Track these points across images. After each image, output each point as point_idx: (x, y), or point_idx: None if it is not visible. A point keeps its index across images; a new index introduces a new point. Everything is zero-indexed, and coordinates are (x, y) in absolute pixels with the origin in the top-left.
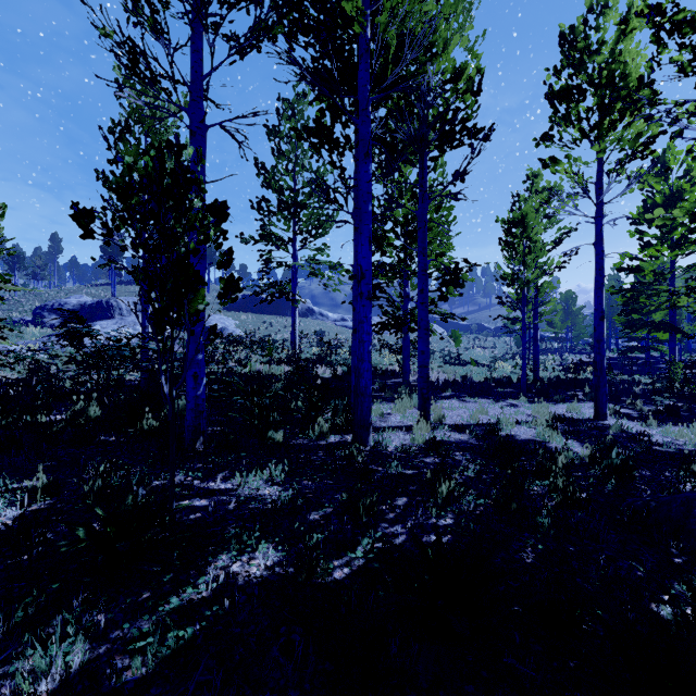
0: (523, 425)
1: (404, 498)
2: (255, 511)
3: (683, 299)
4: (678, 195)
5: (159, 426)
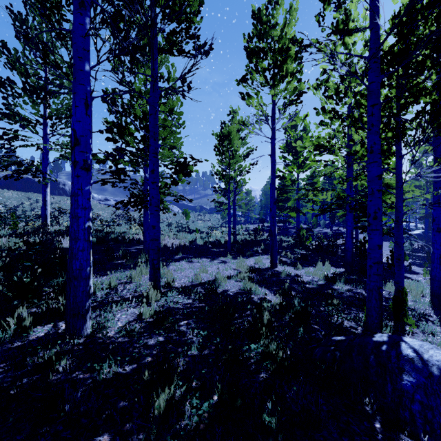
0: (232, 279)
1: (104, 437)
2: None
3: (309, 194)
4: (300, 139)
5: None
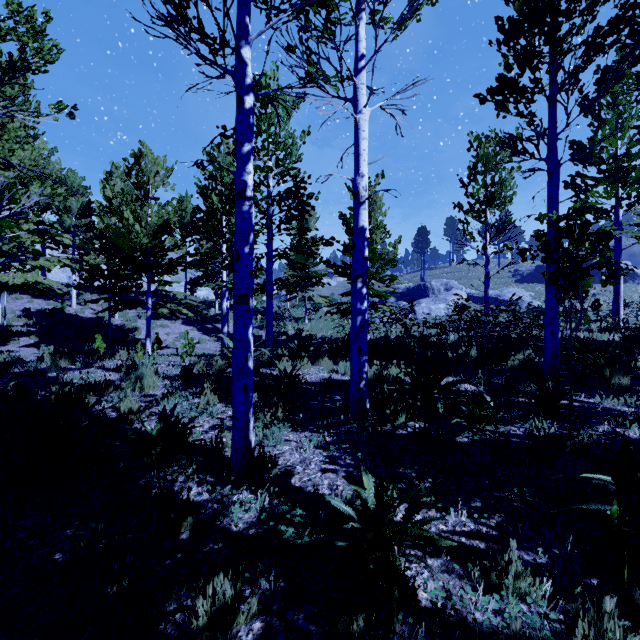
0: None
1: None
2: (619, 415)
3: None
4: None
5: (523, 364)
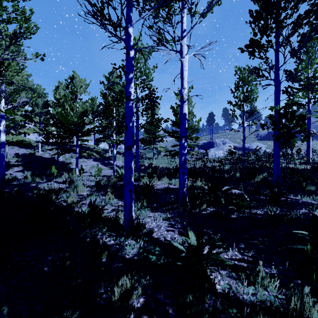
0: None
1: None
2: (310, 205)
3: None
4: None
5: (262, 180)
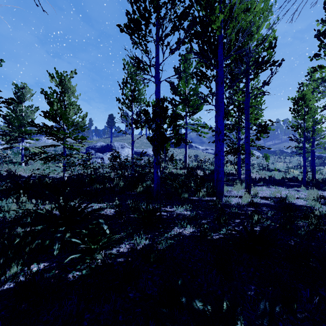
0: (300, 199)
1: (238, 220)
2: (182, 218)
3: None
4: None
5: (144, 189)
